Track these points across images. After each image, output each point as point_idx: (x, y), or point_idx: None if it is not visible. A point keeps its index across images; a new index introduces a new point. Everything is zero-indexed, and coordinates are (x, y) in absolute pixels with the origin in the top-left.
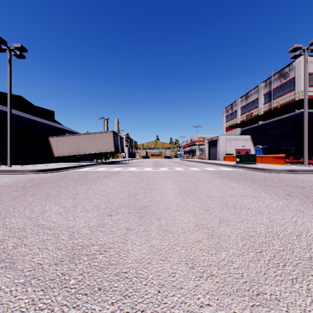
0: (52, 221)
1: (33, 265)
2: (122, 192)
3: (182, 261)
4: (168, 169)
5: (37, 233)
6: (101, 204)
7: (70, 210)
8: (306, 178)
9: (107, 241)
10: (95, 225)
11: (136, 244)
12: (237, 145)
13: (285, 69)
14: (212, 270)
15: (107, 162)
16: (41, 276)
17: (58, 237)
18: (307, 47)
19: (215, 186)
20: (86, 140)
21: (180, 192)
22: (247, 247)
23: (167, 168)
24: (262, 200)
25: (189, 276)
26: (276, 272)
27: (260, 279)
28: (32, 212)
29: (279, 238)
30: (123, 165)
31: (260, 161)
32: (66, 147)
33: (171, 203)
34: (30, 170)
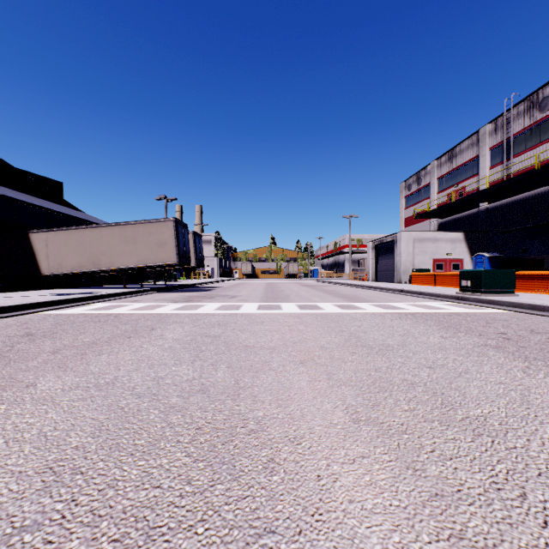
0: None
1: None
2: None
3: None
4: (303, 310)
5: None
6: None
7: None
8: None
9: None
10: None
11: None
12: (436, 253)
13: (543, 91)
14: None
15: (166, 286)
16: None
17: None
18: None
19: None
20: (115, 239)
21: None
22: None
23: (299, 304)
24: None
25: None
26: None
27: None
28: None
29: None
30: (196, 293)
31: None
32: (69, 255)
33: None
34: None
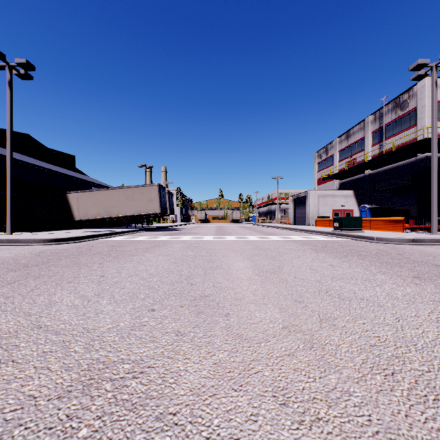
0: (62, 319)
1: (21, 399)
2: (171, 273)
3: (267, 392)
4: (238, 239)
5: (37, 340)
6: (139, 292)
7: (91, 301)
8: (438, 251)
9: (145, 354)
10: (128, 326)
11: (191, 360)
12: (334, 205)
13: (402, 96)
14: (319, 409)
15: (150, 227)
16: (32, 420)
17: (68, 347)
18: (437, 63)
19: (308, 264)
20: (121, 197)
21: (256, 273)
22: (370, 366)
23: (236, 237)
24: (380, 286)
25: (280, 420)
26: (425, 412)
27: (402, 427)
28: (32, 304)
29: (419, 350)
30: (173, 232)
31: (368, 226)
32: (92, 207)
33: (244, 290)
34: (39, 240)
